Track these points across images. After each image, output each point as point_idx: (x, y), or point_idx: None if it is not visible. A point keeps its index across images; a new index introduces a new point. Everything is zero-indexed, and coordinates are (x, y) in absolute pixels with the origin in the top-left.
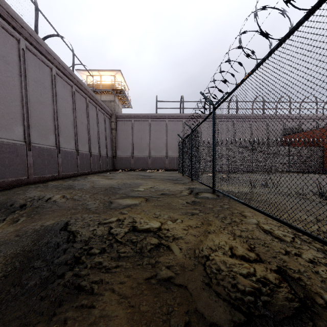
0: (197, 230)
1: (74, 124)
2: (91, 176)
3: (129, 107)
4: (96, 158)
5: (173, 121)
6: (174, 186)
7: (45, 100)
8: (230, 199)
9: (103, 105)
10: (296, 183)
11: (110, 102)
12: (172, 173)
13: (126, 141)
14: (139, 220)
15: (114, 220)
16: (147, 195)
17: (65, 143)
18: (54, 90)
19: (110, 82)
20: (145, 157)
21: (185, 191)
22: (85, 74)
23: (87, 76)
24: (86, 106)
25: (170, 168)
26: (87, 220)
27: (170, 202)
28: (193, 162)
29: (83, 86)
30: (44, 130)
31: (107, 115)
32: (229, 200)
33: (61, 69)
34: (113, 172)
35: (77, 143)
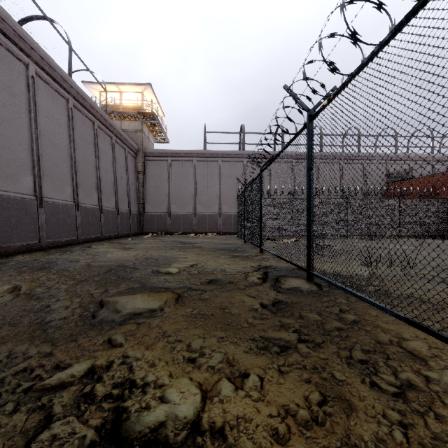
0: (321, 447)
1: (72, 161)
2: (100, 243)
3: (165, 140)
4: (112, 215)
5: (230, 161)
6: (233, 264)
7: (13, 116)
8: (348, 295)
9: (124, 135)
10: (431, 255)
11: (135, 132)
12: (229, 239)
13: (159, 191)
14: (144, 377)
15: (78, 375)
16: (181, 285)
17: (54, 190)
18: (33, 101)
19: (136, 102)
20: (188, 214)
21: (254, 275)
22: (97, 89)
23: (100, 93)
24: (94, 133)
25: (225, 230)
26: (7, 375)
27: (226, 304)
28: (263, 221)
29: (88, 102)
30: (10, 167)
31: (129, 151)
32: (346, 297)
33: (46, 68)
34: (138, 238)
35: (76, 191)
